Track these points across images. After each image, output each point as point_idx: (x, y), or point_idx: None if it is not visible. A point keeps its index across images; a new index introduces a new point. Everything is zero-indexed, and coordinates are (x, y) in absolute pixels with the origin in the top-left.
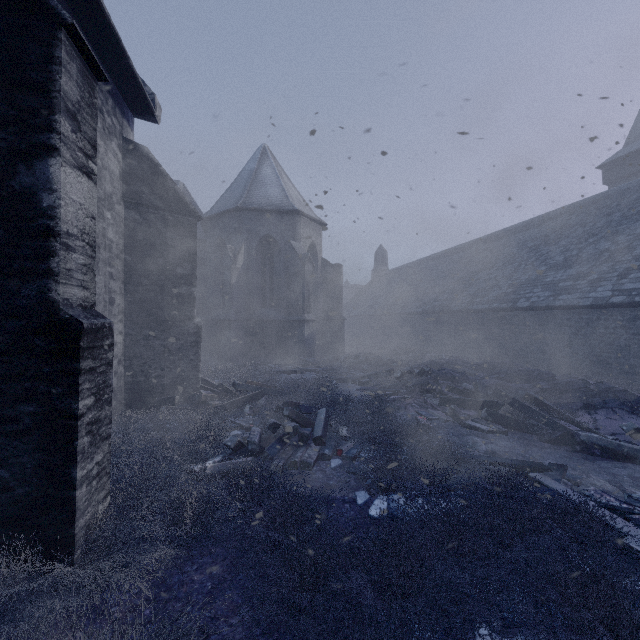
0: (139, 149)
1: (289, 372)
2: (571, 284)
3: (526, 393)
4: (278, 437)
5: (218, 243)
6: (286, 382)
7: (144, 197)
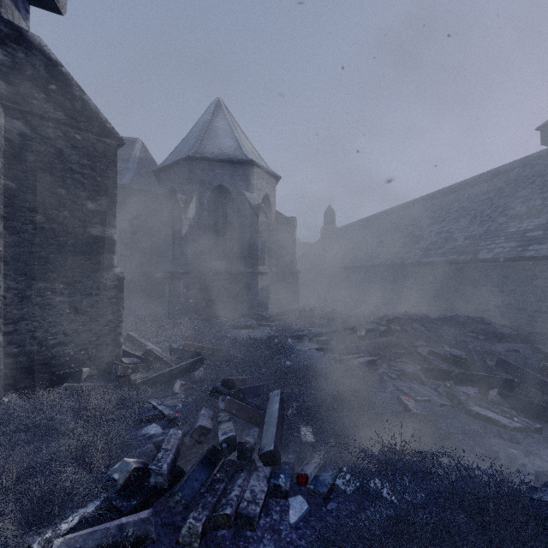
0: (27, 37)
1: (241, 327)
2: (542, 233)
3: (543, 365)
4: (204, 453)
5: (171, 194)
6: (235, 342)
7: (36, 104)
